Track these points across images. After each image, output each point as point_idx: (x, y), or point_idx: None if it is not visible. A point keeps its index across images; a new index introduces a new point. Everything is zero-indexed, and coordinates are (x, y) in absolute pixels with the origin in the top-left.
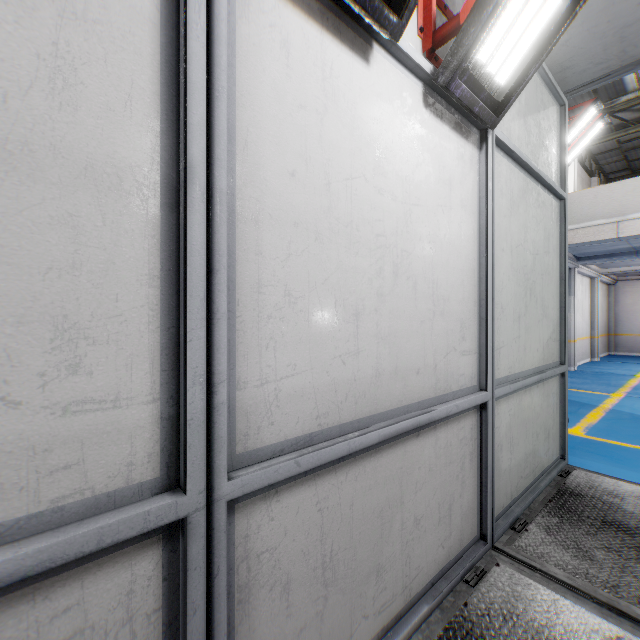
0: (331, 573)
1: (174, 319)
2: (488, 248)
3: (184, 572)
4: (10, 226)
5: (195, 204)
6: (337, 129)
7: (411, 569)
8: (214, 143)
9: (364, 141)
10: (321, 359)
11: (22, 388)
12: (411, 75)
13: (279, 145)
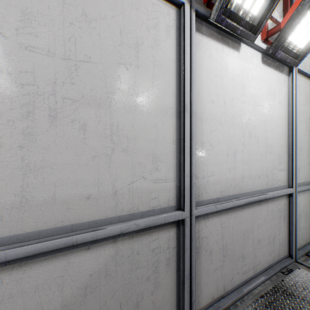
0: (225, 252)
1: (179, 155)
2: (293, 121)
3: (183, 236)
4: (144, 129)
5: (187, 117)
6: (227, 81)
7: (256, 260)
8: (192, 96)
9: (237, 83)
10: (222, 170)
11: (146, 174)
12: (256, 51)
13: (208, 92)
